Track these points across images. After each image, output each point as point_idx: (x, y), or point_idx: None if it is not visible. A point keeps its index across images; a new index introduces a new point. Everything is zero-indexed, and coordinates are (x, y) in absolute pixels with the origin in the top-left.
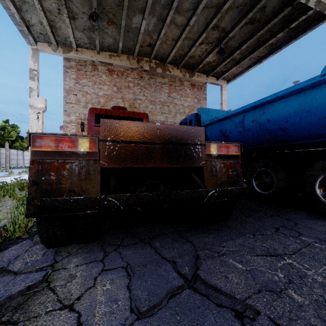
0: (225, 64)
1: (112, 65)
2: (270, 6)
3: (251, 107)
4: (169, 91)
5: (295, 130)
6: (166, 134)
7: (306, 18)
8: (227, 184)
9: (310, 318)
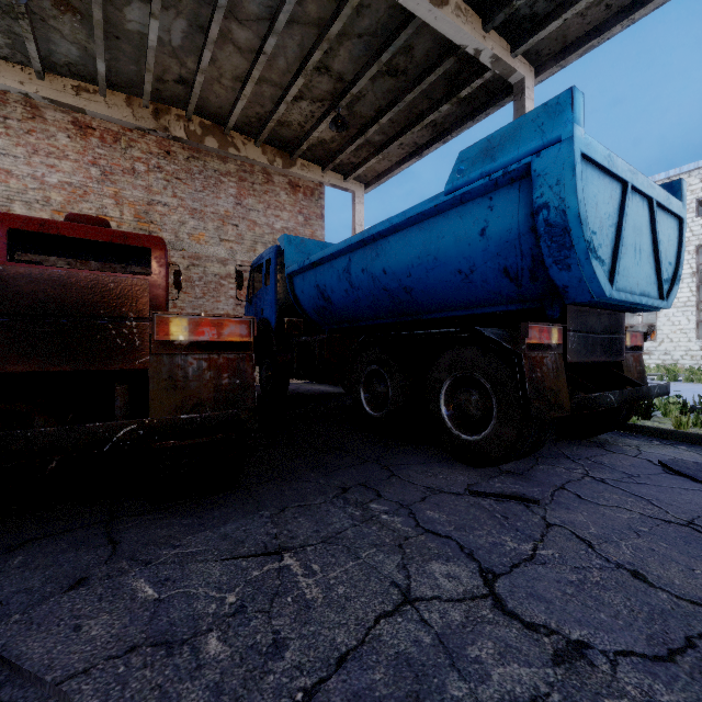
0: (356, 149)
1: (86, 114)
2: (420, 48)
3: (358, 242)
4: (238, 192)
5: (423, 292)
6: (24, 291)
7: (486, 85)
8: (214, 406)
9: (192, 694)
